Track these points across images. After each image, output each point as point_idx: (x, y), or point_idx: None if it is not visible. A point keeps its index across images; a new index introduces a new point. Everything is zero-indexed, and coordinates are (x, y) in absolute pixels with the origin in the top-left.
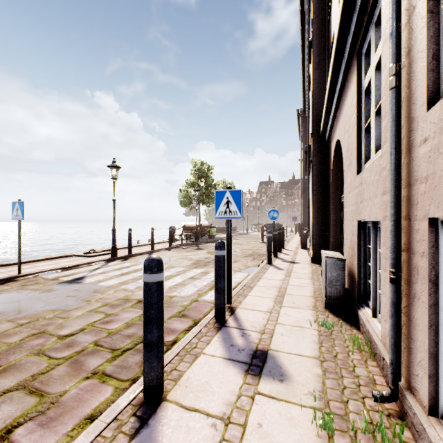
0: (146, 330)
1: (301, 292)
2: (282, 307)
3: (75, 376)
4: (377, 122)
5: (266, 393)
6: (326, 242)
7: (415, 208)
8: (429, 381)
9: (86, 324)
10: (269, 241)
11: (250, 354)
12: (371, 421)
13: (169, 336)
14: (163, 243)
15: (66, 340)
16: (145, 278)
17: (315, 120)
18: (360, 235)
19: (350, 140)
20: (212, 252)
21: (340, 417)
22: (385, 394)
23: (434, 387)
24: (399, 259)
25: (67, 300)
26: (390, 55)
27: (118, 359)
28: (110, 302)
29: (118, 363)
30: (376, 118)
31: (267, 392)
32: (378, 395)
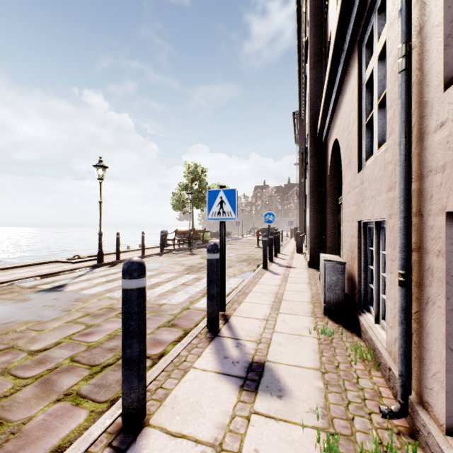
0: (125, 345)
1: (298, 298)
2: (279, 314)
3: (44, 398)
4: (380, 116)
5: (264, 412)
6: (323, 246)
7: (429, 202)
8: (447, 396)
9: (62, 337)
10: (265, 245)
11: (246, 366)
12: (380, 441)
13: (156, 348)
14: (154, 249)
15: (37, 356)
16: (124, 284)
17: (312, 120)
18: (360, 237)
19: (350, 137)
20: (205, 258)
21: (346, 437)
22: (393, 410)
23: (452, 403)
24: (409, 259)
25: (44, 310)
26: (399, 34)
27: (97, 377)
28: (92, 311)
29: (95, 381)
30: (379, 111)
31: (264, 410)
32: (386, 411)
